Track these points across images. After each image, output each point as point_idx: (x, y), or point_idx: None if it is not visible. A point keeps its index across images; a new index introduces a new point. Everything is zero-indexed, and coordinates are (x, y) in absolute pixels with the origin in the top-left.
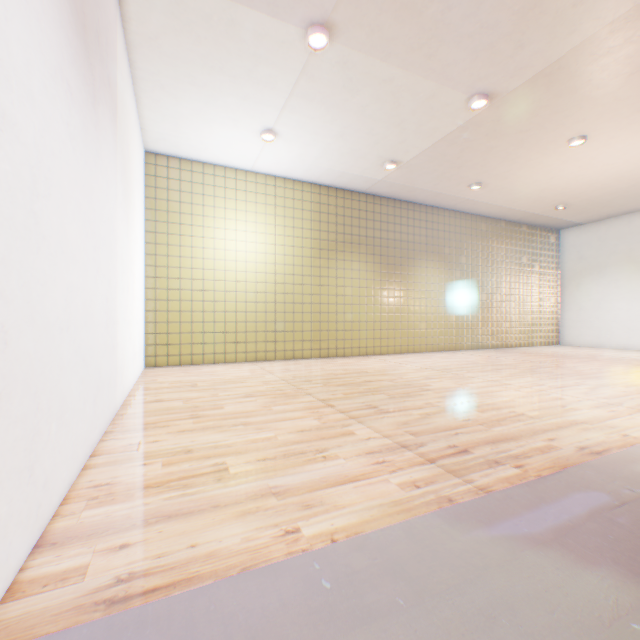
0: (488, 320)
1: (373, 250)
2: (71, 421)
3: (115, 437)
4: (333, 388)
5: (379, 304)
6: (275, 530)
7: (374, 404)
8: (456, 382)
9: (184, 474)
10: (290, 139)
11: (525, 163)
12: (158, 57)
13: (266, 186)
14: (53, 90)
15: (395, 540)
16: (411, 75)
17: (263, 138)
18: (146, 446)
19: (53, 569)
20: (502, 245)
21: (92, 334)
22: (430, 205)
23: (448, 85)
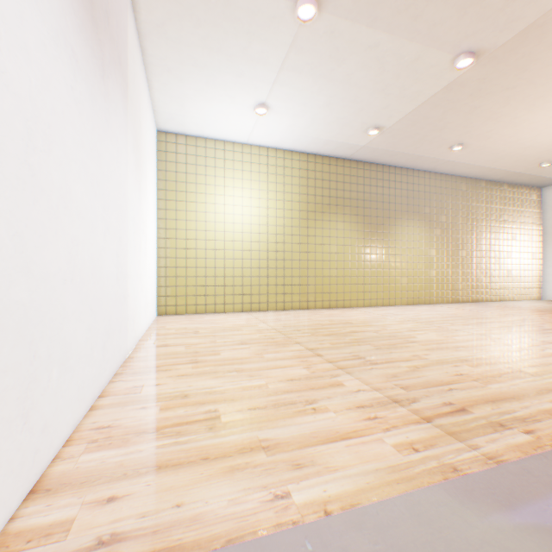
0: (468, 275)
1: (356, 211)
2: (76, 366)
3: (123, 379)
4: (320, 338)
5: (362, 260)
6: (263, 493)
7: (361, 355)
8: (441, 335)
9: (178, 420)
10: (280, 111)
11: (510, 121)
12: (165, 43)
13: (259, 156)
14: (54, 51)
15: (398, 519)
16: (396, 39)
17: (256, 112)
18: (148, 389)
19: (40, 521)
20: (482, 204)
21: (100, 285)
22: (411, 168)
23: (433, 46)
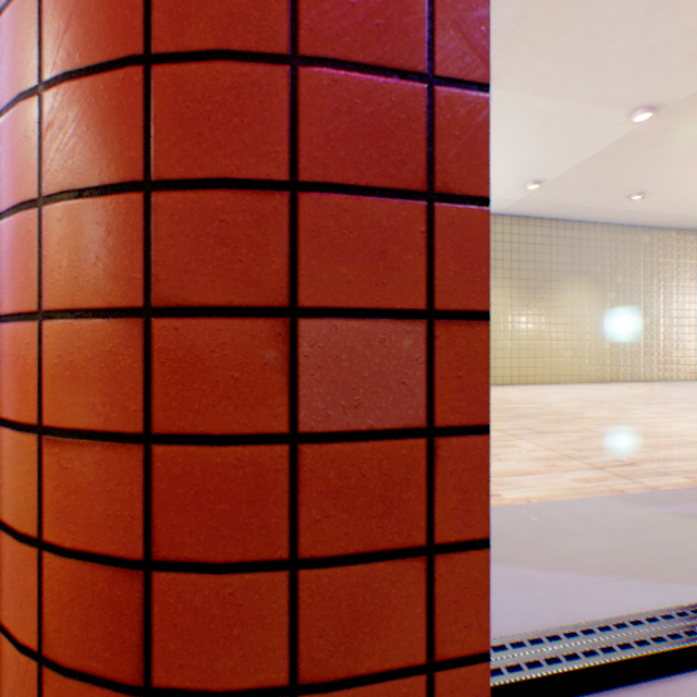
0: (652, 348)
1: (509, 274)
2: None
3: None
4: None
5: (516, 331)
6: None
7: (528, 426)
8: (614, 412)
9: None
10: None
11: None
12: None
13: None
14: None
15: (578, 505)
16: (563, 102)
17: None
18: None
19: None
20: (672, 259)
21: None
22: (577, 220)
23: (605, 105)
